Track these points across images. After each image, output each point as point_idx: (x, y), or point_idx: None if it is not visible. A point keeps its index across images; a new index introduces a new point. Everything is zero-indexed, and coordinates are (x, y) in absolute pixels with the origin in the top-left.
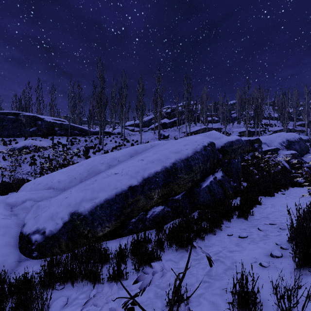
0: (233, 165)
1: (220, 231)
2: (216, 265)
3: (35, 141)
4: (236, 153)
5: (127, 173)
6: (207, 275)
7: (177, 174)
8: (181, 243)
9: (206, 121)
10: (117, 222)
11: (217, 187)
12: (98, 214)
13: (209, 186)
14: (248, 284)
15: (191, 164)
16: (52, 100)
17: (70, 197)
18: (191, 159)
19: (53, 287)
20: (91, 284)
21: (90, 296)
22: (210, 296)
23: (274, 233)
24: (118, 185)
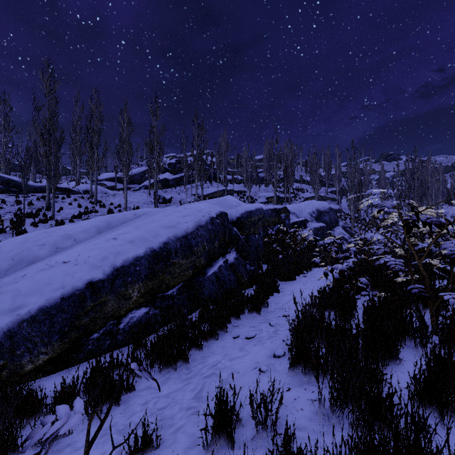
0: (252, 243)
1: (226, 333)
2: (210, 382)
3: None
4: (257, 226)
5: (86, 261)
6: (196, 398)
7: (169, 259)
8: (167, 359)
9: (225, 181)
10: (64, 342)
11: (229, 273)
12: (24, 334)
13: (217, 273)
14: (240, 398)
15: (191, 243)
16: None
17: None
18: (192, 236)
19: None
20: None
21: None
22: (191, 427)
23: (285, 327)
24: (68, 282)
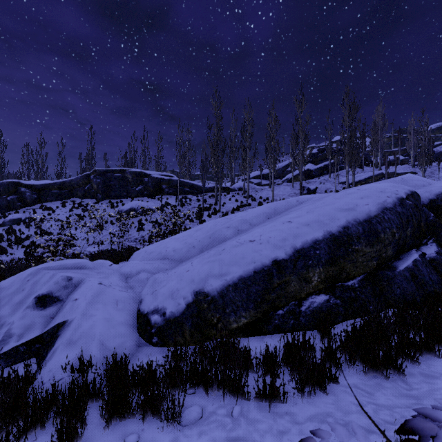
0: None
1: None
2: None
3: (141, 202)
4: None
5: (268, 241)
6: None
7: (351, 245)
8: (372, 360)
9: (385, 162)
10: (258, 312)
11: (429, 271)
12: (230, 296)
13: (412, 268)
14: None
15: (376, 229)
16: (159, 152)
17: (192, 270)
18: (377, 221)
19: (186, 389)
20: (231, 396)
21: (232, 414)
22: None
23: None
24: (257, 258)
